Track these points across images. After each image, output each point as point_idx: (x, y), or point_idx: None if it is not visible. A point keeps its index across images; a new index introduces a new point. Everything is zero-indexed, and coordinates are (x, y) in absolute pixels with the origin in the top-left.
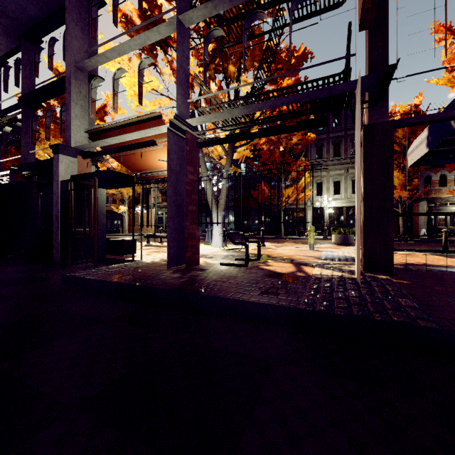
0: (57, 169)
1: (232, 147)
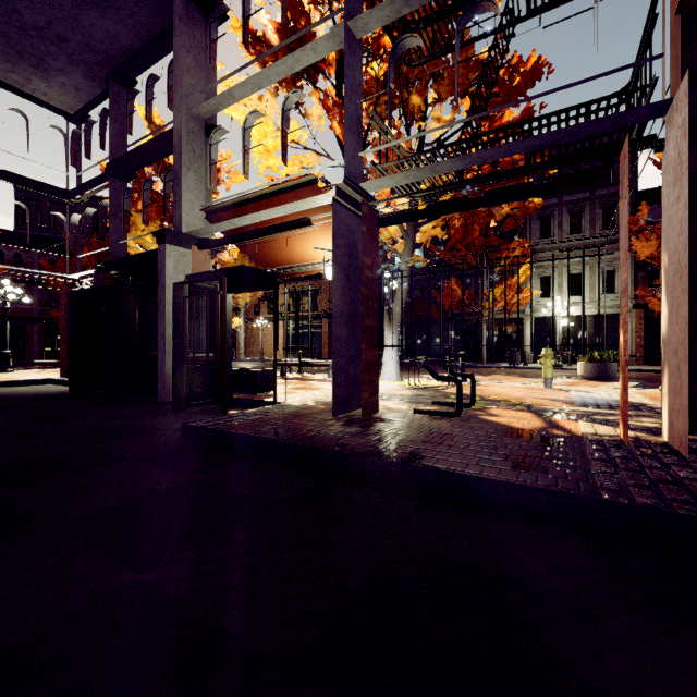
0: (164, 266)
1: (414, 224)
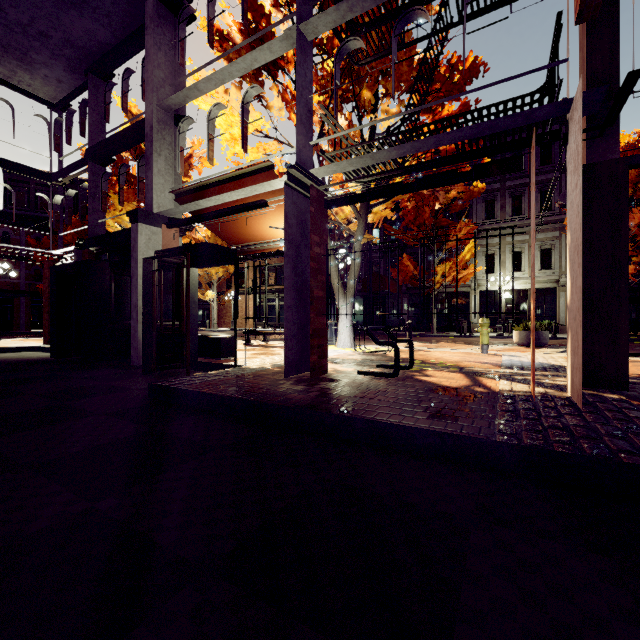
0: (136, 243)
1: (366, 206)
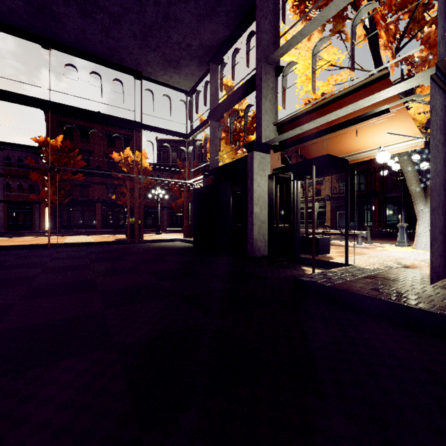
0: (252, 166)
1: None
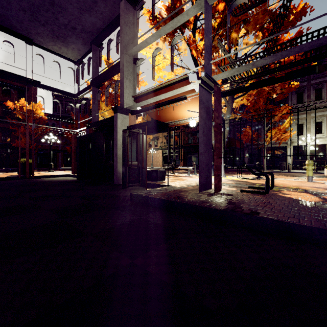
0: (116, 123)
1: (232, 98)
